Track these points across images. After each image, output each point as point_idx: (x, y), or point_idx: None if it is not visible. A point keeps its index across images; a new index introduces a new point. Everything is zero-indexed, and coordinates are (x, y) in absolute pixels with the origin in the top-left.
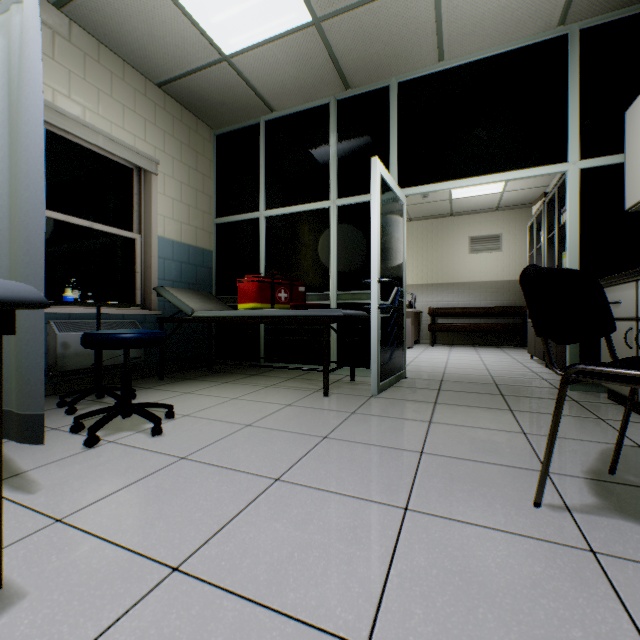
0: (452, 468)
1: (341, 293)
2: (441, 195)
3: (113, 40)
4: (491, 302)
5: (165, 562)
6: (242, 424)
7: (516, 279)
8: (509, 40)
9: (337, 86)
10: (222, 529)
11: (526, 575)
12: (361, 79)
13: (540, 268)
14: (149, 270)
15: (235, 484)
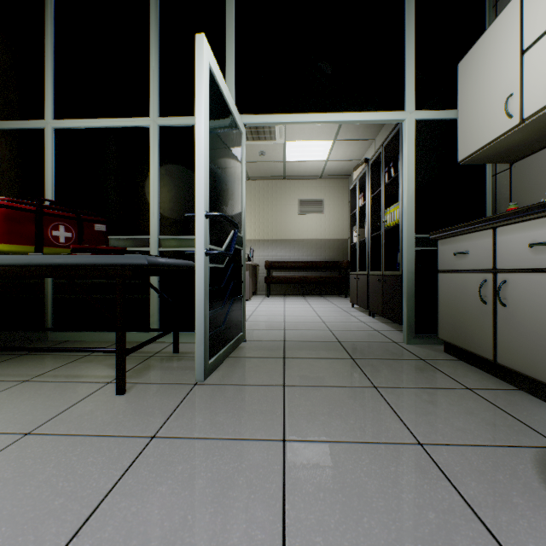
0: None
1: (165, 238)
2: (277, 155)
3: None
4: (316, 257)
5: None
6: None
7: (335, 238)
8: None
9: None
10: None
11: None
12: None
13: None
14: None
15: None
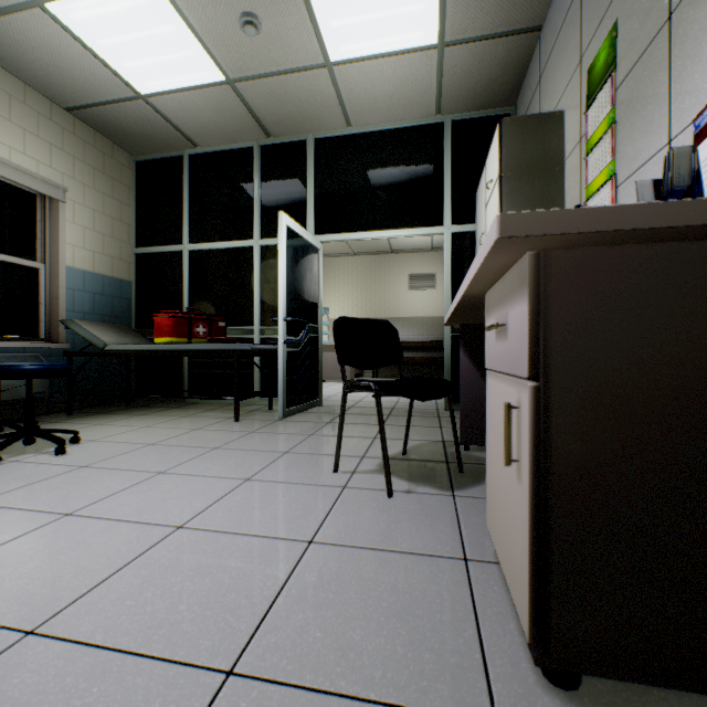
0: (300, 459)
1: (264, 328)
2: None
3: (12, 64)
4: (428, 337)
5: (61, 513)
6: (146, 444)
7: None
8: (402, 119)
9: (259, 133)
10: (108, 497)
11: (295, 498)
12: (281, 131)
13: (351, 319)
14: (56, 301)
15: (126, 477)
